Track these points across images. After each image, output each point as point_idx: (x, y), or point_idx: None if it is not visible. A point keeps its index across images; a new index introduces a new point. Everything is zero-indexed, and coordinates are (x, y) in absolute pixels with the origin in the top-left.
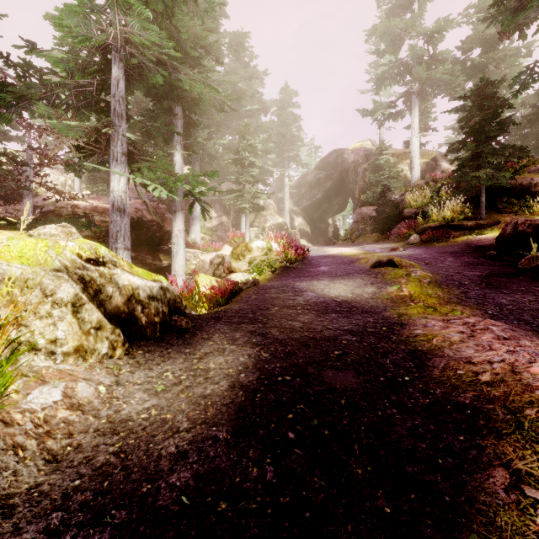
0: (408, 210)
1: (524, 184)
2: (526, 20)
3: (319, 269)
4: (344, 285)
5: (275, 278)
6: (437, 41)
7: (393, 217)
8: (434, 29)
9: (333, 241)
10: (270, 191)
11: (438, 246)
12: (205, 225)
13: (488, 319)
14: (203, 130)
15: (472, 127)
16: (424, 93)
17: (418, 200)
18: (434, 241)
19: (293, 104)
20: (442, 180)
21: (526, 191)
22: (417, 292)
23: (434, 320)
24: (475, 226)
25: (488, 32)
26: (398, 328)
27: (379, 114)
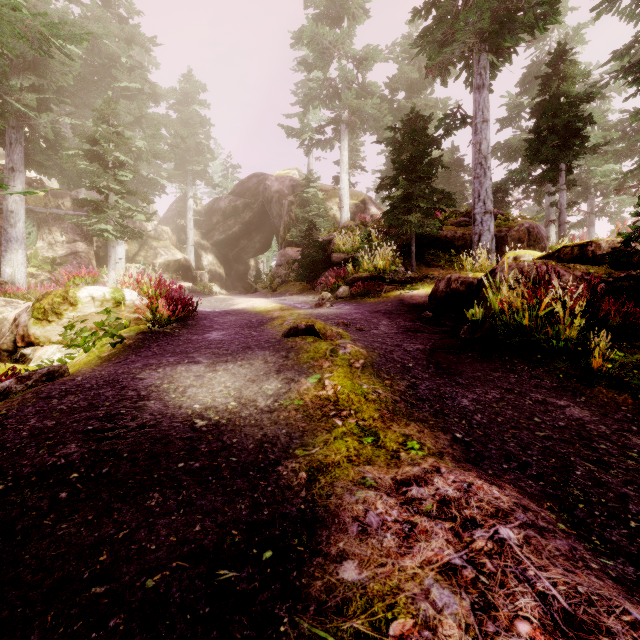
0: (337, 255)
1: (449, 237)
2: (452, 57)
3: (207, 337)
4: (231, 377)
5: (118, 356)
6: (367, 68)
7: (321, 263)
8: (364, 55)
9: (254, 287)
10: (167, 215)
11: (370, 302)
12: (41, 253)
13: (479, 484)
14: (30, 92)
15: (403, 163)
16: (353, 124)
17: (348, 244)
18: (365, 295)
19: (200, 102)
20: (372, 225)
21: (451, 244)
22: (346, 390)
23: (379, 493)
24: (406, 279)
25: (412, 76)
26: (303, 549)
27: (306, 136)
